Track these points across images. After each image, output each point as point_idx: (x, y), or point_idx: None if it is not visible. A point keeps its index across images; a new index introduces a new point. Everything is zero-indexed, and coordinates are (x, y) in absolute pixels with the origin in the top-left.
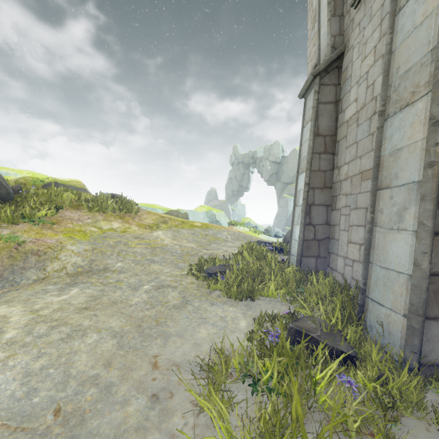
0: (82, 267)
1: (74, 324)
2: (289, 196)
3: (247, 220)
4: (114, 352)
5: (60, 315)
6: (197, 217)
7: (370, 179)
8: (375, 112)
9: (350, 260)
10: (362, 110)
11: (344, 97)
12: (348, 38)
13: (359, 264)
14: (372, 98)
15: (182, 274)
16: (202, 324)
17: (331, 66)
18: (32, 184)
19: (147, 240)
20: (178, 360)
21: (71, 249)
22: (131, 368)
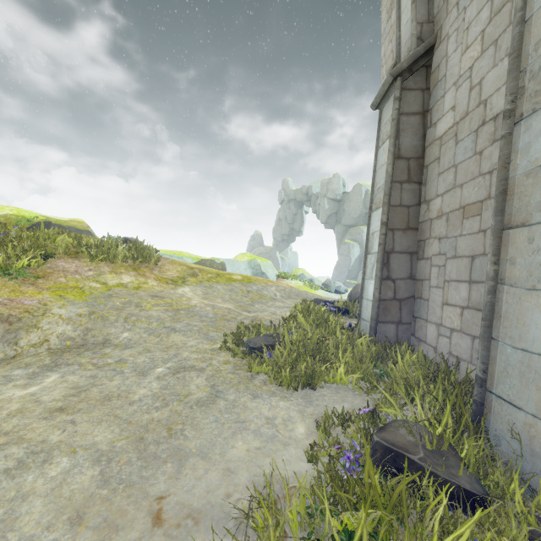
0: (72, 340)
1: (34, 441)
2: (351, 242)
3: (300, 271)
4: (91, 492)
5: (16, 423)
6: (238, 267)
7: (476, 216)
8: (484, 121)
9: (447, 328)
10: (463, 120)
11: (435, 105)
12: (441, 26)
13: (460, 335)
14: (479, 103)
15: (213, 349)
16: (238, 433)
17: (417, 63)
18: (15, 225)
19: (168, 299)
20: (196, 505)
21: (59, 313)
22: (116, 526)
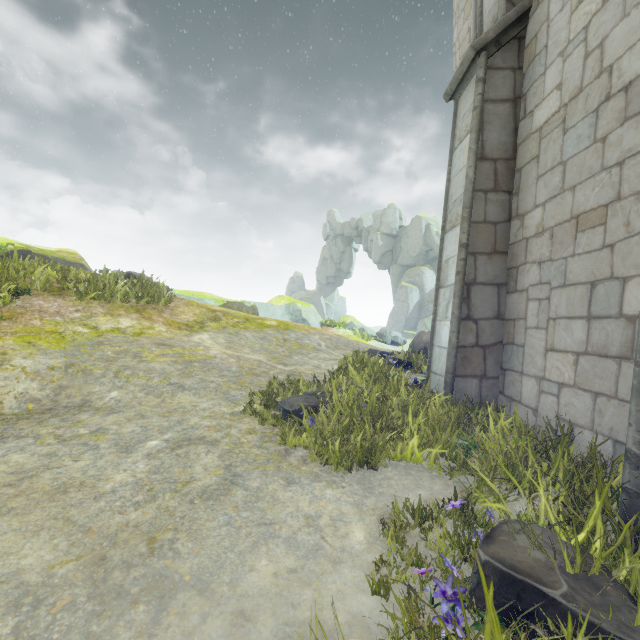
0: (37, 401)
1: None
2: (409, 285)
3: (349, 320)
4: None
5: None
6: (273, 313)
7: (598, 226)
8: (609, 95)
9: (554, 383)
10: (575, 99)
11: (532, 87)
12: None
13: (574, 391)
14: (600, 71)
15: (233, 413)
16: (262, 543)
17: (507, 34)
18: None
19: (178, 348)
20: None
21: (21, 365)
22: None
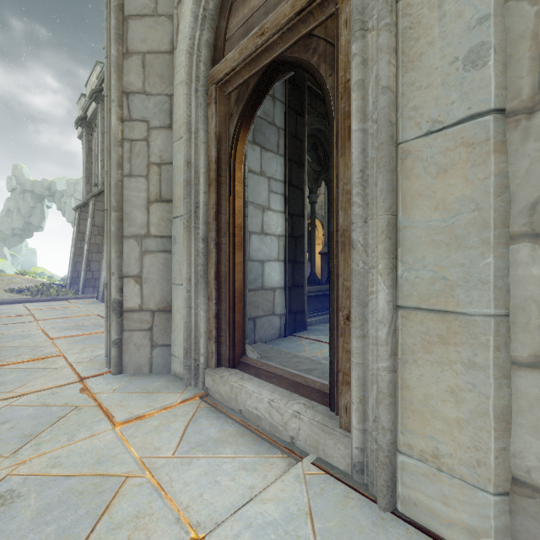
0: None
1: None
2: None
3: (40, 270)
4: None
5: None
6: None
7: None
8: None
9: None
10: None
11: None
12: None
13: None
14: None
15: (2, 293)
16: None
17: (86, 204)
18: None
19: None
20: None
21: None
22: None
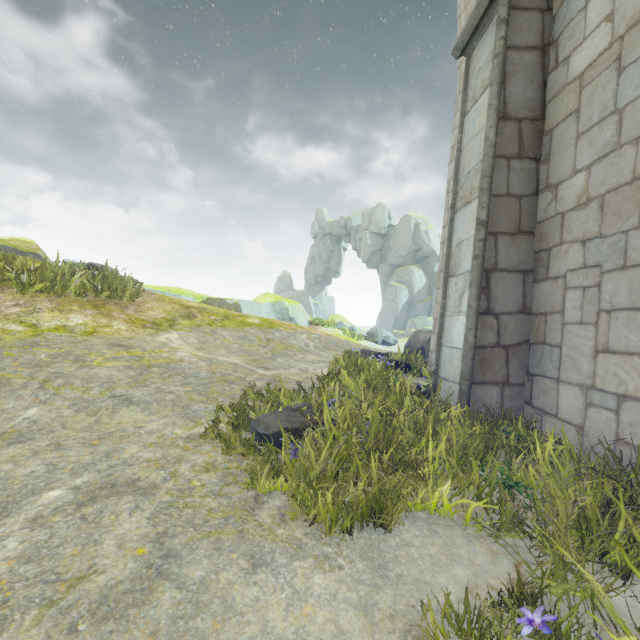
0: None
1: None
2: (399, 284)
3: (338, 319)
4: None
5: None
6: (258, 311)
7: None
8: None
9: (610, 394)
10: (636, 27)
11: (566, 29)
12: None
13: None
14: None
15: (189, 437)
16: None
17: None
18: None
19: (137, 350)
20: None
21: None
22: None
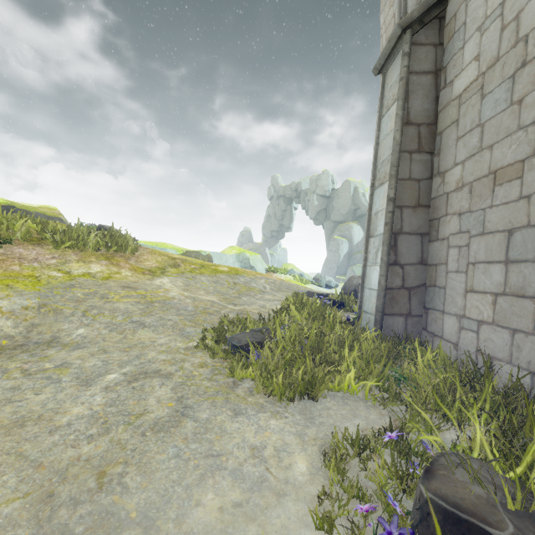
0: (10, 338)
1: None
2: (340, 238)
3: (289, 267)
4: None
5: None
6: (225, 261)
7: (515, 179)
8: (525, 62)
9: (473, 321)
10: (492, 68)
11: (451, 60)
12: None
13: (493, 328)
14: (516, 41)
15: (187, 348)
16: (208, 475)
17: (429, 14)
18: None
19: (141, 290)
20: None
21: None
22: None
